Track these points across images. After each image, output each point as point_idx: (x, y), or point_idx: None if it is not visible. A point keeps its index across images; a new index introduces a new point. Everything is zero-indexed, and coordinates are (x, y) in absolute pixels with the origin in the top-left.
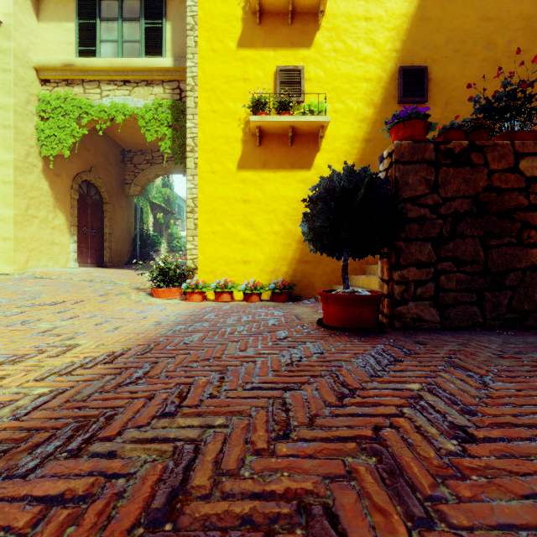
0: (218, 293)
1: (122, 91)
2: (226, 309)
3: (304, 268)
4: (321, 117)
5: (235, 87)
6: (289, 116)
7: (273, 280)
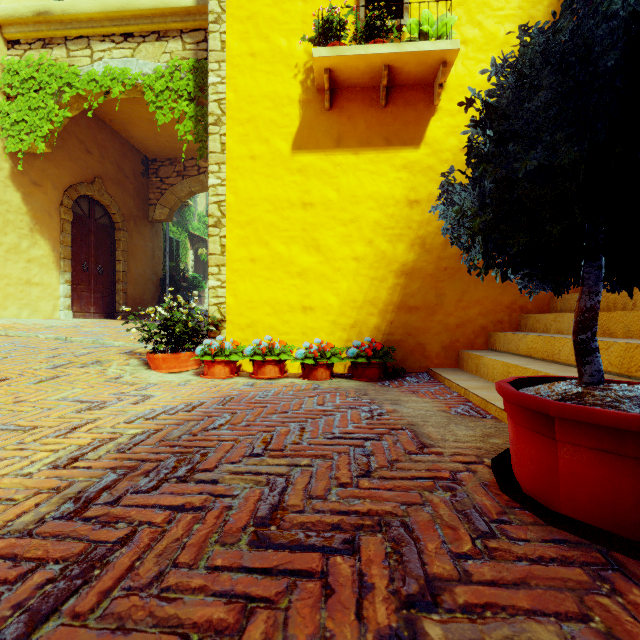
0: (257, 363)
1: (123, 51)
2: (263, 399)
3: (409, 320)
4: (444, 41)
5: (288, 11)
6: (383, 43)
7: (355, 341)
